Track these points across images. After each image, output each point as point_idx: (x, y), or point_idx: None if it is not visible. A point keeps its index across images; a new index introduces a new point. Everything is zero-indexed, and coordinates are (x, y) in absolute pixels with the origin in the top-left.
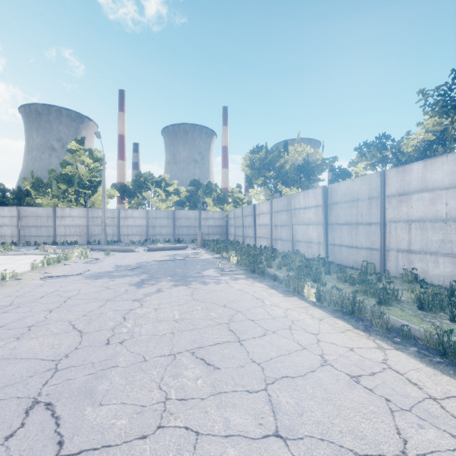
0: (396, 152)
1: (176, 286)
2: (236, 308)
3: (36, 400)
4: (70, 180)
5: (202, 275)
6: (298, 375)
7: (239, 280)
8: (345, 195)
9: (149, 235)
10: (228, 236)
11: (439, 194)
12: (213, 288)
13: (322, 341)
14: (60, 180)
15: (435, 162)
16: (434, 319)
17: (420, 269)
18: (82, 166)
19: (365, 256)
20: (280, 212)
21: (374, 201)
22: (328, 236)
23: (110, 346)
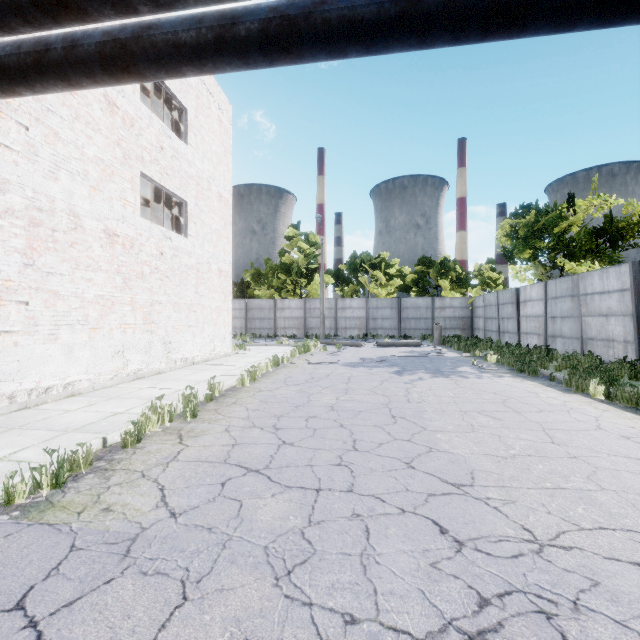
0: None
1: (435, 377)
2: (508, 395)
3: (393, 415)
4: (288, 269)
5: (458, 371)
6: (572, 430)
7: (504, 377)
8: None
9: (369, 329)
10: (473, 332)
11: None
12: (476, 381)
13: (601, 420)
14: (281, 270)
15: None
16: None
17: None
18: (299, 253)
19: None
20: (560, 299)
21: None
22: None
23: (413, 403)
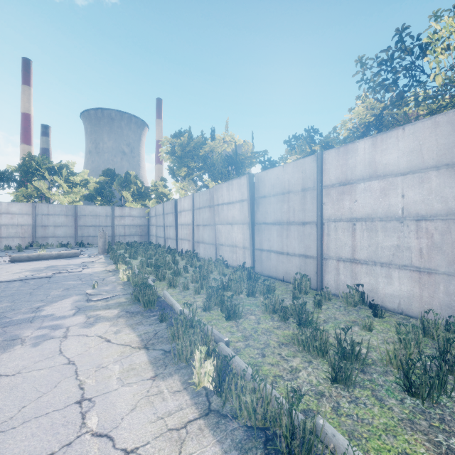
0: (325, 145)
1: None
2: None
3: None
4: None
5: (36, 315)
6: None
7: (98, 324)
8: (275, 186)
9: (36, 237)
10: (150, 238)
11: (393, 181)
12: (7, 363)
13: None
14: None
15: (388, 137)
16: (451, 435)
17: (368, 286)
18: None
19: (298, 265)
20: (202, 209)
21: (309, 194)
22: (255, 238)
23: None
